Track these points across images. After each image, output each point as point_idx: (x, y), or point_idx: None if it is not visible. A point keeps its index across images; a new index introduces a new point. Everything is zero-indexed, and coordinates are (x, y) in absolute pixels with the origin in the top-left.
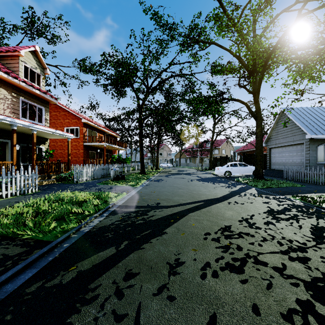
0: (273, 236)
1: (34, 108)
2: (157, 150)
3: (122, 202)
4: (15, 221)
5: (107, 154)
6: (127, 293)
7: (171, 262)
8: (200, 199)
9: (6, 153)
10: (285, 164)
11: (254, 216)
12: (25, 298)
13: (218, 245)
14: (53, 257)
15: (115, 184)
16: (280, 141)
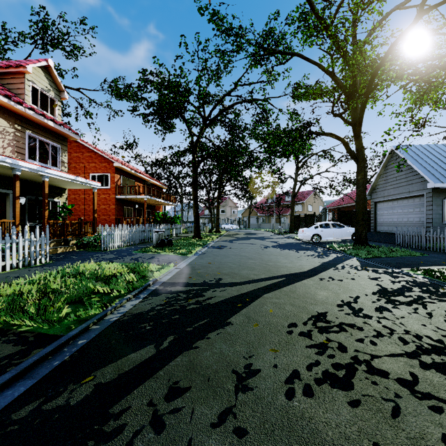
0: (392, 329)
1: (47, 146)
2: (217, 205)
3: (167, 278)
4: (11, 304)
5: (149, 211)
6: (170, 423)
7: (239, 370)
8: (279, 274)
9: (7, 209)
10: (397, 225)
11: (360, 299)
12: (8, 430)
13: (309, 342)
14: (60, 361)
15: (159, 252)
16: (389, 192)
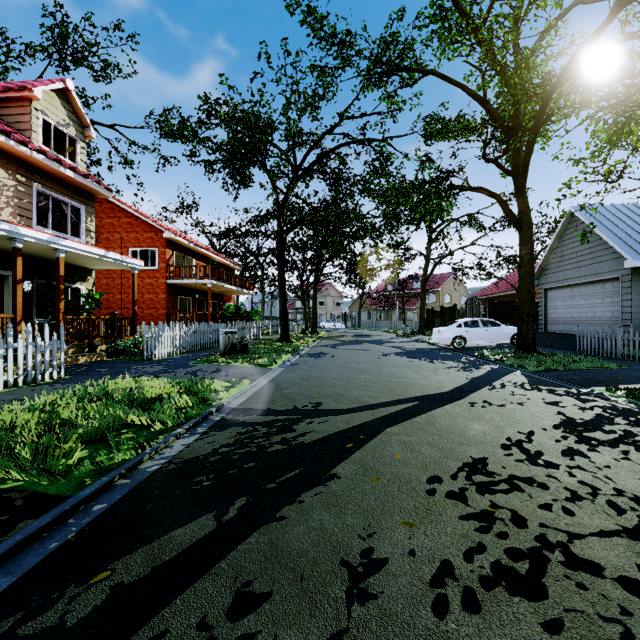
0: (594, 487)
1: (64, 207)
2: (314, 294)
3: (239, 402)
4: None
5: (215, 303)
6: None
7: (352, 561)
8: (407, 396)
9: (5, 299)
10: (577, 323)
11: (535, 435)
12: None
13: (464, 510)
14: (59, 542)
15: (228, 362)
16: (566, 275)
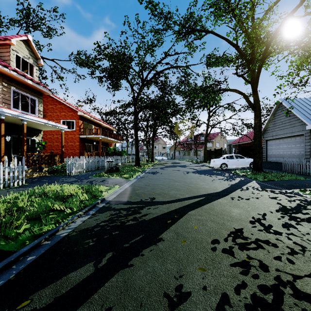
0: (302, 246)
1: (27, 99)
2: (152, 142)
3: (112, 197)
4: None
5: (104, 147)
6: None
7: (170, 294)
8: (199, 194)
9: None
10: (282, 156)
11: (267, 216)
12: None
13: (232, 260)
14: (4, 280)
15: (108, 176)
16: (277, 133)
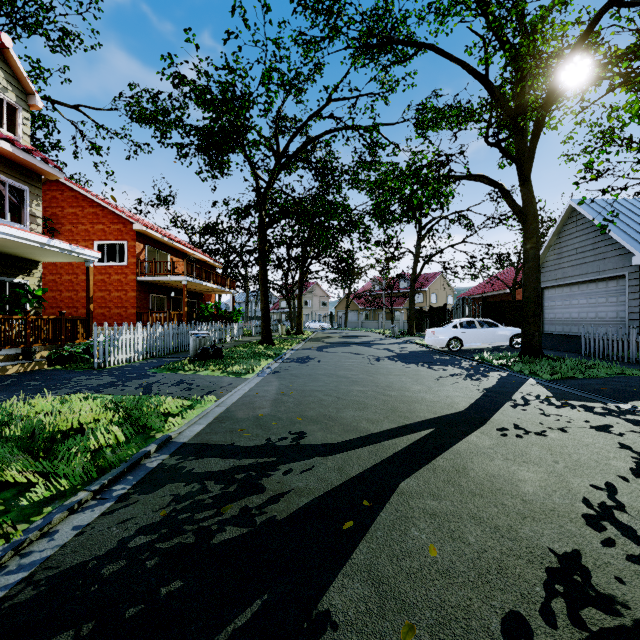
0: None
1: (1, 187)
2: (299, 293)
3: (194, 432)
4: None
5: (193, 302)
6: None
7: None
8: (416, 419)
9: None
10: (577, 323)
11: (620, 493)
12: None
13: None
14: None
15: (196, 370)
16: (565, 272)
